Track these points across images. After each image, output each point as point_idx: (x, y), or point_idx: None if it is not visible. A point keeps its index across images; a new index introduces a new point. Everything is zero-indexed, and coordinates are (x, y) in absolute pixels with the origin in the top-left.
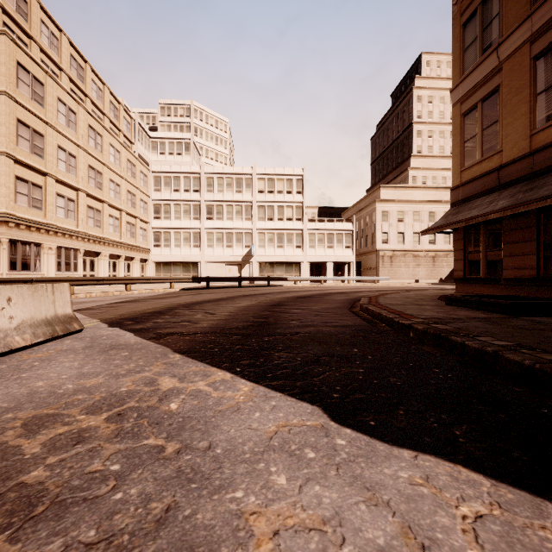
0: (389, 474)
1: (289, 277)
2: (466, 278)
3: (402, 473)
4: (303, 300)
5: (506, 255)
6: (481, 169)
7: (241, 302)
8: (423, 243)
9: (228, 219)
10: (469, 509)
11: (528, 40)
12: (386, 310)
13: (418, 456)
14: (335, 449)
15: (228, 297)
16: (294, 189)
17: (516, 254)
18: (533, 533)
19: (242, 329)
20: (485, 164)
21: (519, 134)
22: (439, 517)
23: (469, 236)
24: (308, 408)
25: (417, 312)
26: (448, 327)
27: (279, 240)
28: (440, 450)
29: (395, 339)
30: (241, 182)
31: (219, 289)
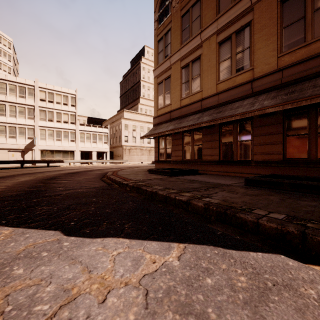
0: (87, 250)
1: (65, 160)
2: (159, 160)
3: (93, 248)
4: (72, 175)
5: (173, 150)
6: (164, 111)
7: (20, 178)
8: (145, 143)
9: (11, 116)
10: (116, 252)
11: (180, 59)
12: (119, 177)
13: (104, 239)
14: (61, 248)
15: (8, 175)
16: (69, 103)
17: (176, 150)
18: (136, 252)
19: (15, 196)
20: (166, 108)
21: (177, 98)
22: (102, 259)
23: (160, 141)
24: (52, 233)
25: (133, 177)
26: (144, 183)
27: (57, 135)
28: (115, 234)
29: (118, 191)
30: (24, 90)
31: (1, 170)
